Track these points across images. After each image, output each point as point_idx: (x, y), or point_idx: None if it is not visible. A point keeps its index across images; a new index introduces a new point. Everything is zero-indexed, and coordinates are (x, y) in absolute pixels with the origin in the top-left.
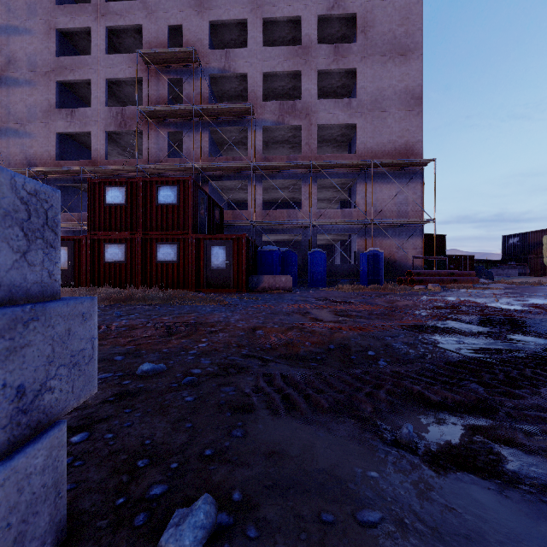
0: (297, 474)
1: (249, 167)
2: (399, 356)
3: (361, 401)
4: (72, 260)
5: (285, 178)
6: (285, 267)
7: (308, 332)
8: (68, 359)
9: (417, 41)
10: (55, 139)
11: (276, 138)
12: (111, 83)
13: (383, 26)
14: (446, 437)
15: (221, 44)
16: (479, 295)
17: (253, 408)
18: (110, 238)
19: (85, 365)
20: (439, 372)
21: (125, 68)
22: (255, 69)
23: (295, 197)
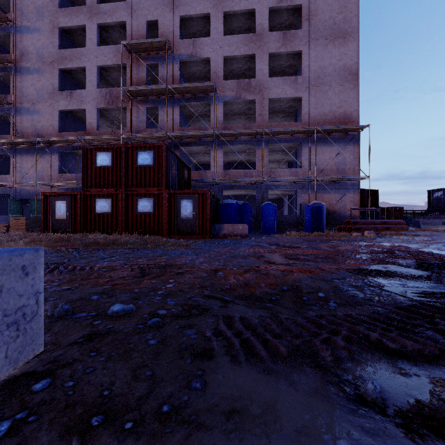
0: (259, 443)
1: (212, 134)
2: (348, 298)
3: (320, 348)
4: (69, 211)
5: (242, 143)
6: (242, 217)
7: (263, 274)
8: (0, 320)
9: (354, 26)
10: (57, 115)
11: (234, 110)
12: (101, 69)
13: (324, 14)
14: (413, 392)
15: (189, 35)
16: (411, 241)
17: (213, 354)
18: (99, 193)
19: (25, 323)
20: (392, 316)
21: (112, 57)
22: (217, 54)
23: (250, 159)
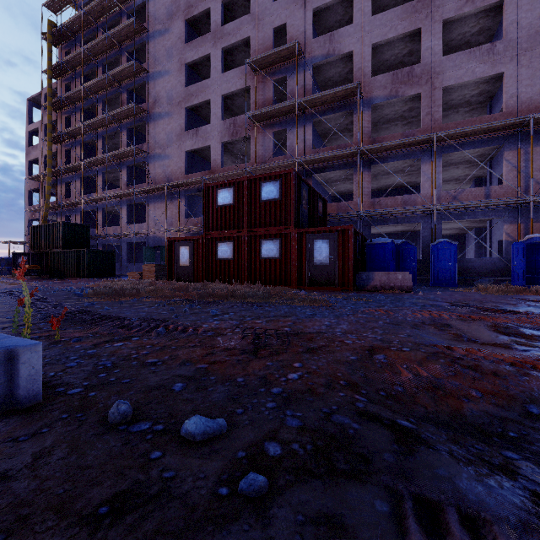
0: None
1: (355, 152)
2: None
3: None
4: (192, 258)
5: (400, 159)
6: (401, 263)
7: (469, 367)
8: None
9: None
10: (184, 157)
11: (387, 116)
12: (226, 98)
13: None
14: None
15: (325, 31)
16: None
17: None
18: (221, 236)
19: None
20: None
21: (236, 81)
22: (362, 44)
23: (411, 181)
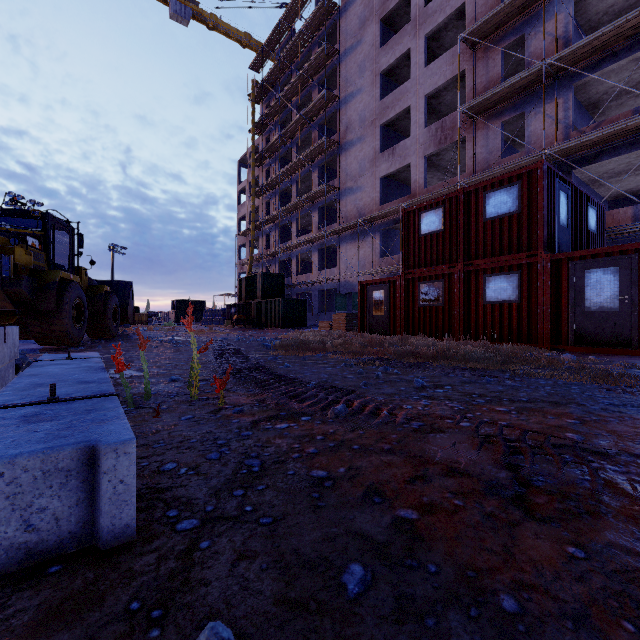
0: None
1: None
2: None
3: None
4: (387, 304)
5: None
6: None
7: None
8: None
9: None
10: (379, 185)
11: None
12: (430, 99)
13: None
14: None
15: None
16: None
17: None
18: (425, 275)
19: None
20: None
21: (445, 71)
22: None
23: None
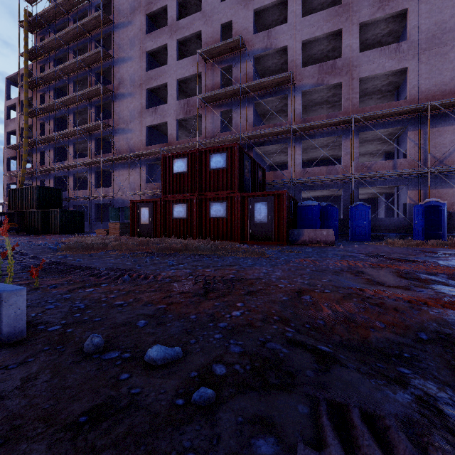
0: None
1: (288, 130)
2: None
3: None
4: (151, 217)
5: (325, 136)
6: (325, 221)
7: (376, 304)
8: None
9: None
10: (145, 131)
11: (315, 100)
12: (180, 82)
13: None
14: None
15: (264, 28)
16: None
17: None
18: (176, 199)
19: None
20: None
21: (189, 68)
22: (294, 40)
23: (334, 154)
